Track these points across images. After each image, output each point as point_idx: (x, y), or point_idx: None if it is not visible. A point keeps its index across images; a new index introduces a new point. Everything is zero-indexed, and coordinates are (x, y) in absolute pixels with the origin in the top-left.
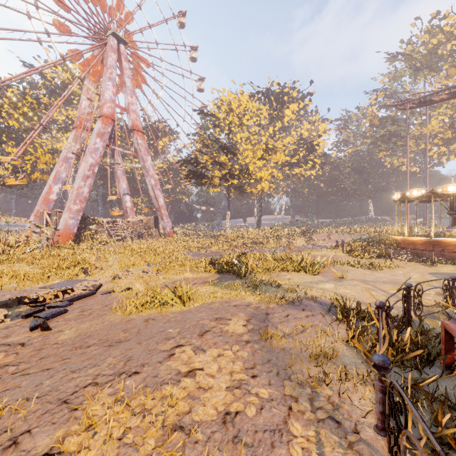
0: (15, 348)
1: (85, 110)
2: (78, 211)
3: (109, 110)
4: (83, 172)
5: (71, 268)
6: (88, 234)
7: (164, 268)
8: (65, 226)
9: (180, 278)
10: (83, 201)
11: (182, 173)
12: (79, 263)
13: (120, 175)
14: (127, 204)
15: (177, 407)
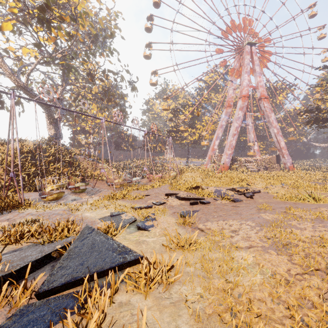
0: (246, 200)
1: (230, 96)
2: (230, 154)
3: (245, 92)
4: (232, 132)
5: (240, 182)
6: (234, 167)
7: (296, 186)
8: (224, 162)
9: (310, 192)
10: (232, 149)
11: (302, 121)
12: (242, 180)
13: (250, 129)
14: (255, 147)
15: (322, 215)
